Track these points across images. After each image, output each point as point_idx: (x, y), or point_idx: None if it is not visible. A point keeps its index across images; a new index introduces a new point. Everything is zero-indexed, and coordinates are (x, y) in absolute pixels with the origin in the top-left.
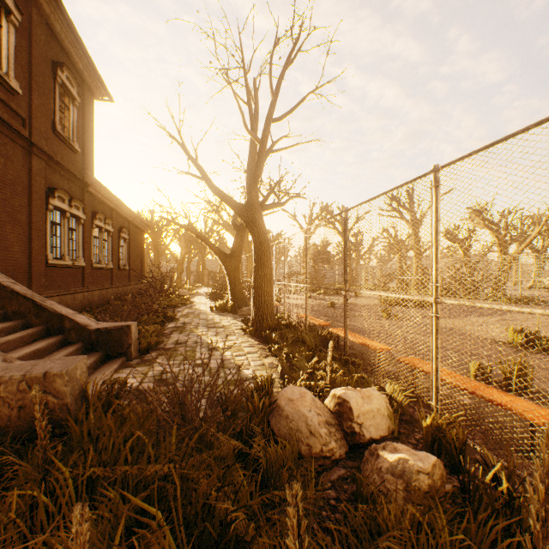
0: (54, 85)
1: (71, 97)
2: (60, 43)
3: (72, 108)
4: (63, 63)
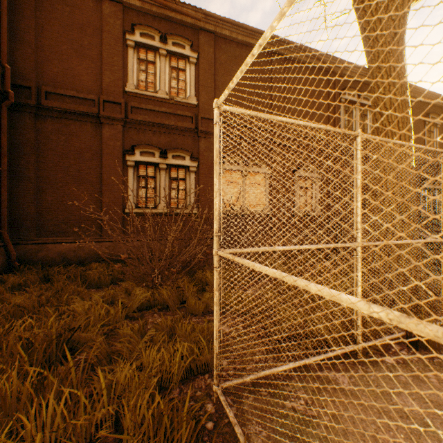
0: (423, 127)
1: (434, 125)
2: (426, 103)
3: (434, 130)
4: (428, 113)
